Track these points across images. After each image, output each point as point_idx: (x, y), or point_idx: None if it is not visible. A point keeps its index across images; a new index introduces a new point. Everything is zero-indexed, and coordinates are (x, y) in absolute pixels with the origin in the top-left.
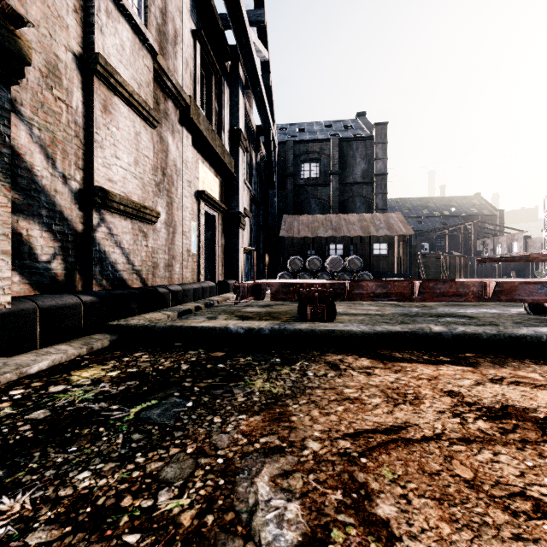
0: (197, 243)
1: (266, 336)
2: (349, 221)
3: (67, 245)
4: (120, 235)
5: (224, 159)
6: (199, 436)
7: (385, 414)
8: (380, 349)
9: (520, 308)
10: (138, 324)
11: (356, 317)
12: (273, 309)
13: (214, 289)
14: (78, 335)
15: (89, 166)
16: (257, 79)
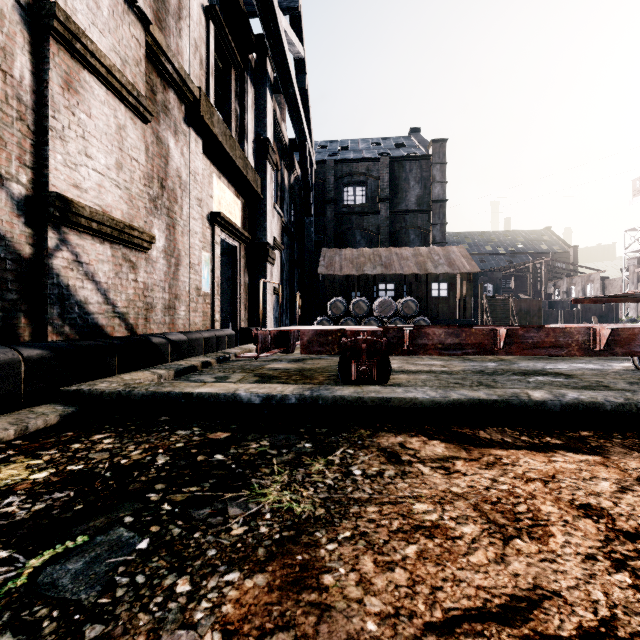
0: (210, 279)
1: (292, 406)
2: (402, 256)
3: (3, 275)
4: (93, 264)
5: (247, 174)
6: (133, 639)
7: (493, 564)
8: (457, 426)
9: (623, 362)
10: (106, 389)
11: (417, 376)
12: (306, 365)
13: (232, 338)
14: (14, 407)
15: (42, 164)
16: (289, 78)
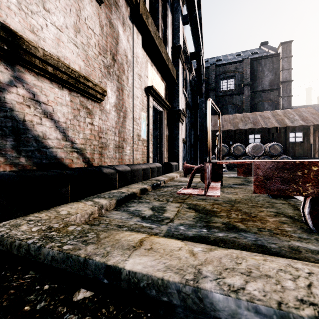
0: (146, 130)
1: None
2: (265, 117)
3: None
4: (51, 105)
5: (168, 64)
6: None
7: None
8: None
9: None
10: (16, 239)
11: None
12: (228, 195)
13: (160, 169)
14: None
15: None
16: (193, 5)
